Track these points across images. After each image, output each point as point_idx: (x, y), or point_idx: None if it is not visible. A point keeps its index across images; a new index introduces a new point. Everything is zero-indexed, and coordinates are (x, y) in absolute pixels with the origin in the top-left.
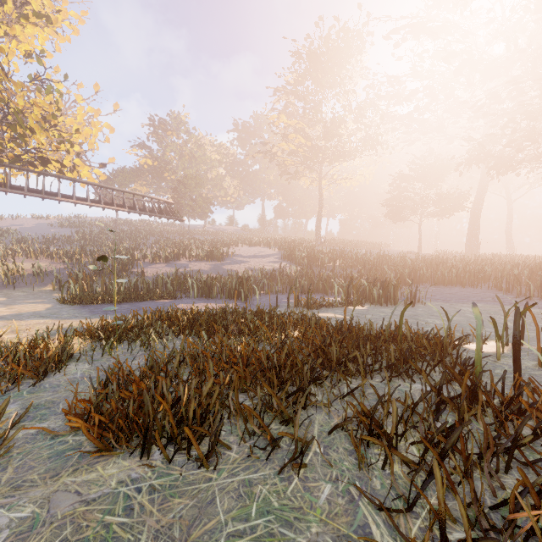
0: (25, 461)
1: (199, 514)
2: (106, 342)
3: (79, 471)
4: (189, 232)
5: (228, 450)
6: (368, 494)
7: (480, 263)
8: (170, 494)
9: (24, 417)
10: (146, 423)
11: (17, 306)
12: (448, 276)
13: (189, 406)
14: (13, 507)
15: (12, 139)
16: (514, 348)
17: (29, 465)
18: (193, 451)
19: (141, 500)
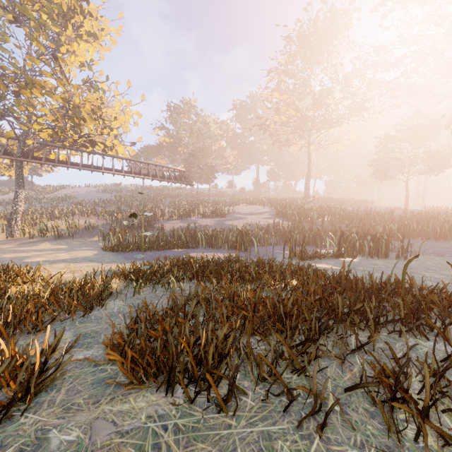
0: (74, 384)
1: None
2: (136, 283)
3: (115, 400)
4: (197, 194)
5: (244, 395)
6: None
7: None
8: (193, 437)
9: (76, 343)
10: (170, 362)
11: (74, 252)
12: (440, 231)
13: (208, 351)
14: (63, 429)
15: (71, 128)
16: None
17: (77, 389)
18: (211, 393)
19: (168, 440)
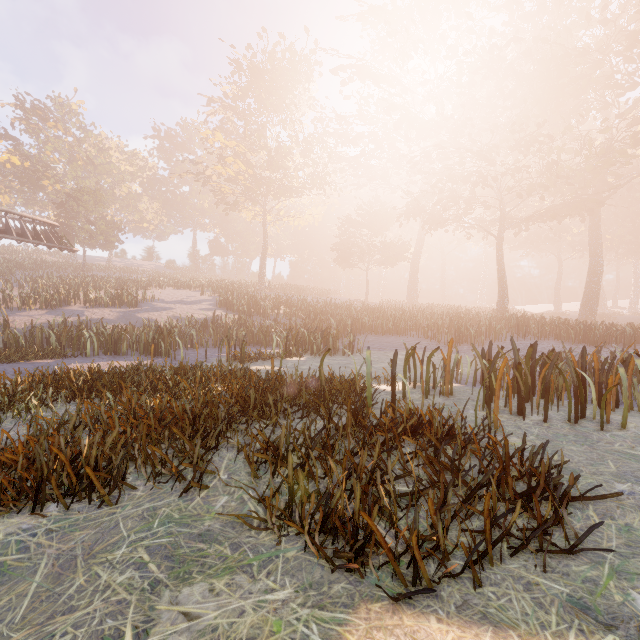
0: None
1: (102, 536)
2: None
3: None
4: (84, 266)
5: (134, 491)
6: (257, 496)
7: (414, 313)
8: (71, 531)
9: None
10: (39, 477)
11: None
12: (386, 325)
13: (90, 454)
14: None
15: None
16: (392, 382)
17: None
18: (95, 498)
19: (38, 541)
